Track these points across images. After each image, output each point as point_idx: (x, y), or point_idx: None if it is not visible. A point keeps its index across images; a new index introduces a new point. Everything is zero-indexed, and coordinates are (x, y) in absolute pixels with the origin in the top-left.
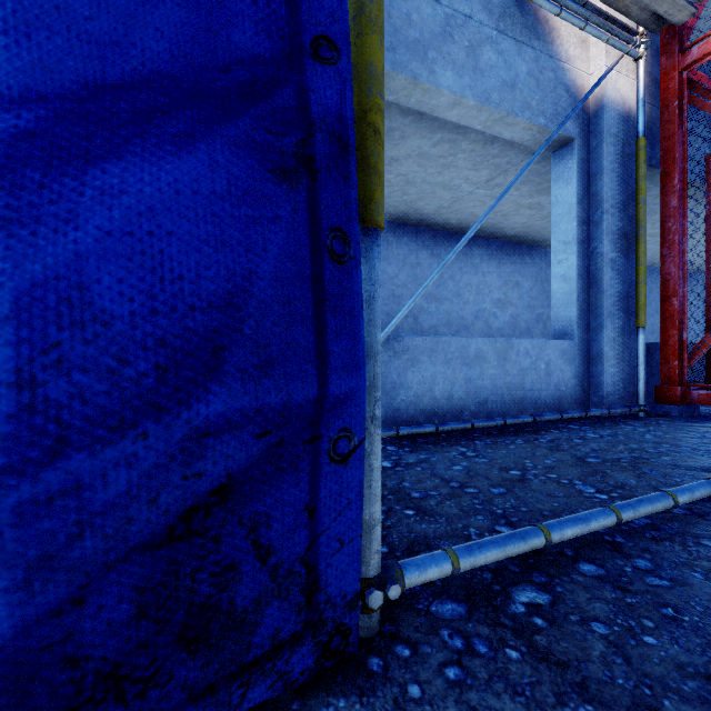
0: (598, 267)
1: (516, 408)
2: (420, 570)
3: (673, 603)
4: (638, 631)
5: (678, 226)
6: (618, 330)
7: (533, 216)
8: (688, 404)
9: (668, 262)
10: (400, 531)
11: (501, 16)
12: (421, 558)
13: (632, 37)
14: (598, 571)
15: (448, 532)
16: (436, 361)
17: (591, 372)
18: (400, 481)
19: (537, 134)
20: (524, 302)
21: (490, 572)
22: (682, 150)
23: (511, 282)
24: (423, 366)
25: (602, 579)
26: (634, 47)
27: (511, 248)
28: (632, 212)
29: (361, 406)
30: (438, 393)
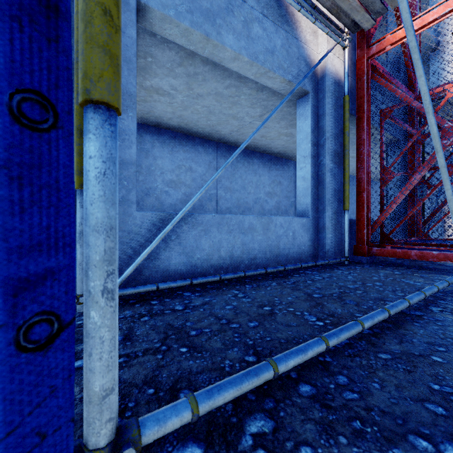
0: (323, 172)
1: (274, 261)
2: (160, 424)
3: (361, 415)
4: (335, 450)
5: (366, 150)
6: (334, 211)
7: (288, 141)
8: (371, 256)
9: (360, 171)
10: (170, 369)
11: (265, 5)
12: (163, 410)
13: (341, 33)
14: (311, 391)
15: (208, 366)
16: (222, 231)
17: (319, 237)
18: (184, 321)
19: (287, 86)
20: (284, 194)
21: (232, 403)
22: (368, 106)
23: (276, 181)
24: (213, 234)
25: (314, 398)
26: (343, 40)
27: (276, 160)
28: (342, 140)
29: (70, 284)
30: (223, 253)
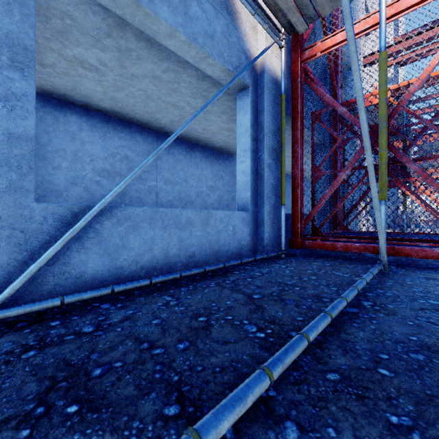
0: (262, 167)
1: (214, 257)
2: None
3: None
4: None
5: (299, 148)
6: (272, 206)
7: (230, 136)
8: (304, 248)
9: (295, 168)
10: None
11: None
12: None
13: (279, 33)
14: None
15: None
16: (155, 227)
17: (258, 231)
18: (89, 352)
19: (228, 77)
20: (226, 188)
21: None
22: (301, 107)
23: (218, 176)
24: (144, 230)
25: None
26: (280, 40)
27: (218, 155)
28: (279, 138)
29: None
30: (156, 251)
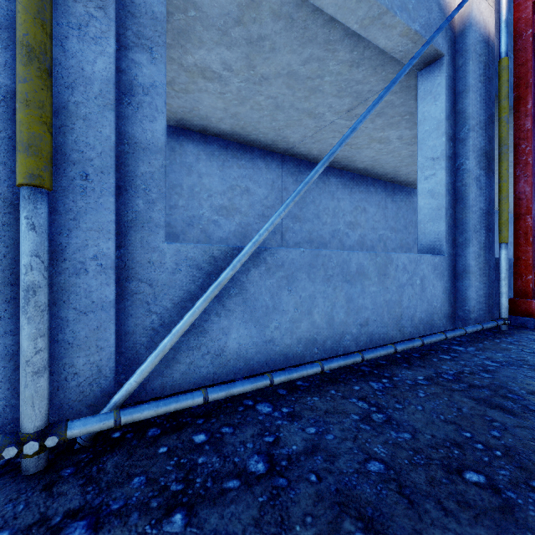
0: (464, 183)
1: (394, 327)
2: None
3: None
4: None
5: (532, 147)
6: (481, 245)
7: (381, 150)
8: None
9: (521, 182)
10: None
11: None
12: None
13: None
14: None
15: None
16: (315, 278)
17: (457, 287)
18: None
19: (410, 44)
20: (370, 225)
21: None
22: (534, 77)
23: (360, 208)
24: (301, 284)
25: None
26: None
27: (360, 179)
28: (491, 133)
29: None
30: (317, 317)
